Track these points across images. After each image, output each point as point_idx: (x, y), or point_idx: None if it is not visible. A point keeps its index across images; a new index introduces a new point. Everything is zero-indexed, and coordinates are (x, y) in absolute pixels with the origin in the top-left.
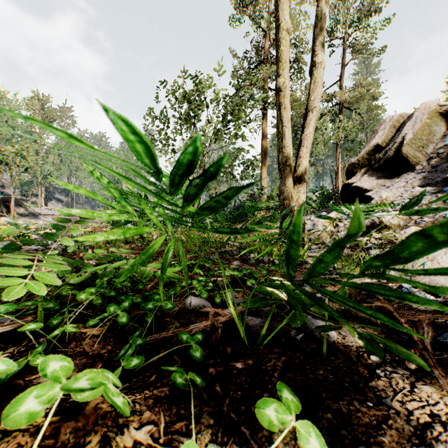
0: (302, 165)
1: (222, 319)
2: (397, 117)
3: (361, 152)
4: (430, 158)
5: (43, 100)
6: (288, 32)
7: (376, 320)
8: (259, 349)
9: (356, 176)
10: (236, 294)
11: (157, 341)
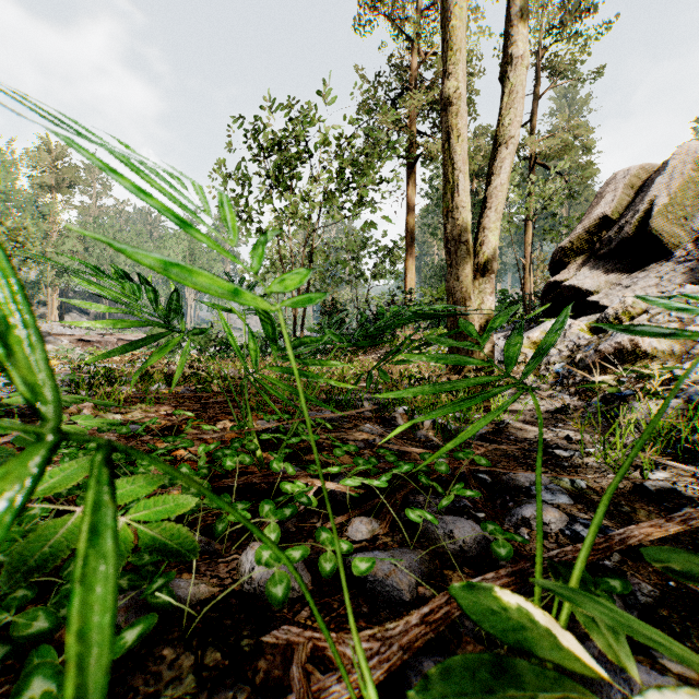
0: (488, 243)
1: (338, 691)
2: (637, 171)
3: (576, 229)
4: None
5: (58, 152)
6: None
7: None
8: None
9: (569, 270)
10: (376, 525)
11: None
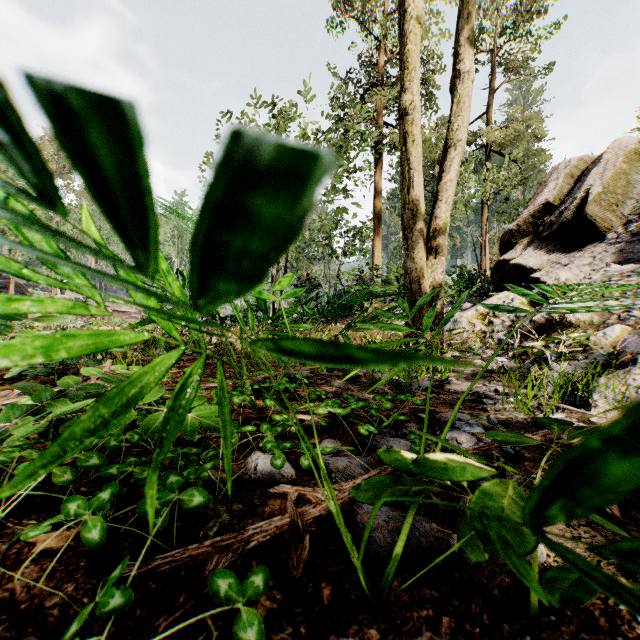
0: (439, 230)
1: (313, 512)
2: (577, 162)
3: (523, 213)
4: (629, 222)
5: None
6: (419, 22)
7: (609, 508)
8: (390, 590)
9: (516, 250)
10: (340, 445)
11: (175, 569)
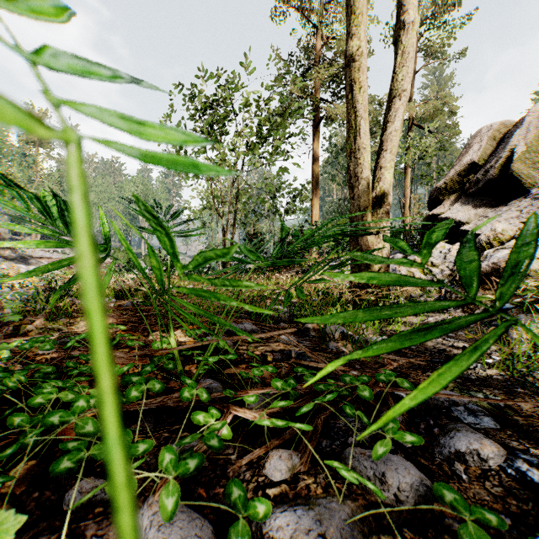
0: (384, 179)
1: None
2: (498, 126)
3: (450, 172)
4: None
5: (40, 115)
6: None
7: None
8: None
9: (444, 205)
10: (296, 460)
11: None
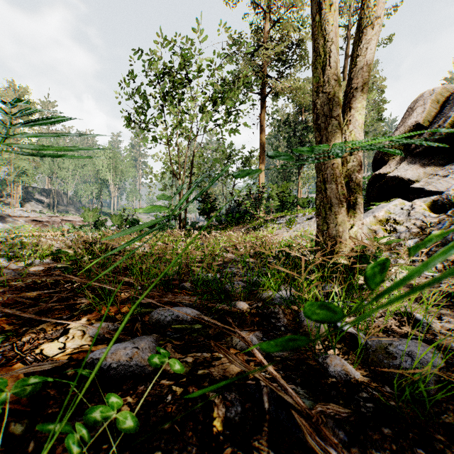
0: (355, 122)
1: None
2: (440, 91)
3: (394, 134)
4: None
5: (21, 92)
6: None
7: None
8: None
9: (389, 165)
10: None
11: None
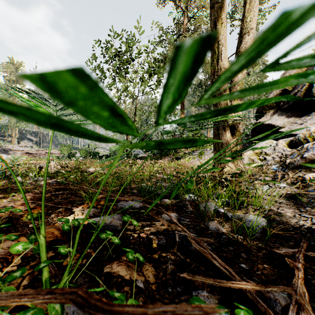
0: None
1: None
2: None
3: (269, 95)
4: None
5: (17, 65)
6: None
7: None
8: None
9: (266, 116)
10: None
11: None
